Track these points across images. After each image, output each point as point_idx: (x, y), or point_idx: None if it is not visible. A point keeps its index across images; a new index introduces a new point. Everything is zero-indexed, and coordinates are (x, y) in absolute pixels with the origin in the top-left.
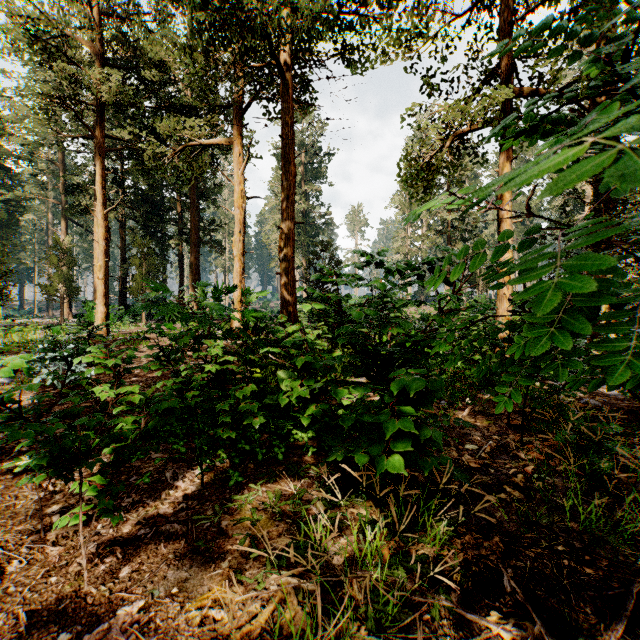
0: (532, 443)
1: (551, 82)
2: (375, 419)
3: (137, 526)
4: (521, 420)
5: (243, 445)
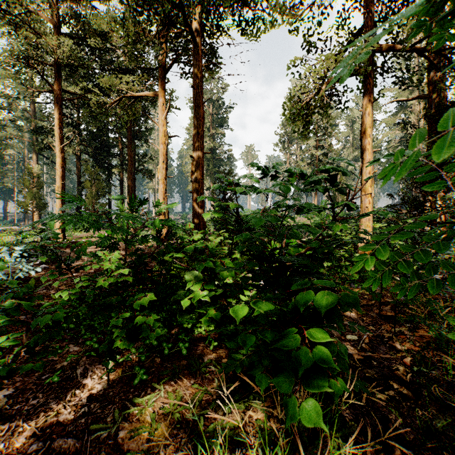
0: (404, 334)
1: (406, 38)
2: (281, 346)
3: (31, 439)
4: (389, 311)
5: (151, 341)
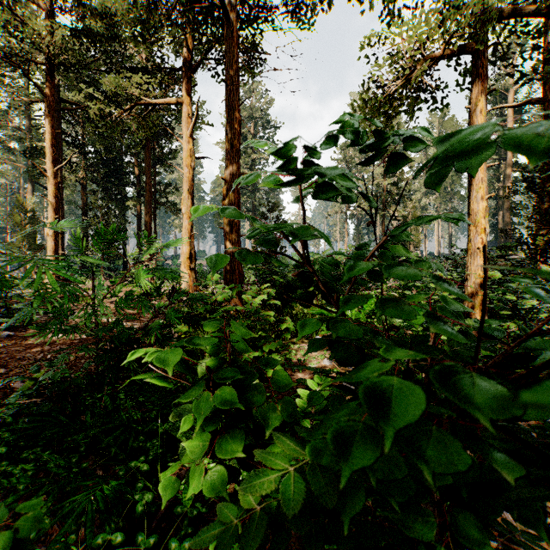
0: None
1: None
2: None
3: None
4: None
5: (108, 535)
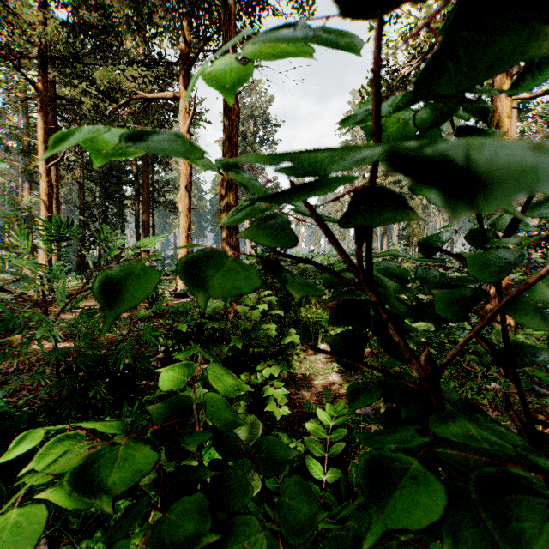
0: None
1: None
2: None
3: None
4: None
5: None
